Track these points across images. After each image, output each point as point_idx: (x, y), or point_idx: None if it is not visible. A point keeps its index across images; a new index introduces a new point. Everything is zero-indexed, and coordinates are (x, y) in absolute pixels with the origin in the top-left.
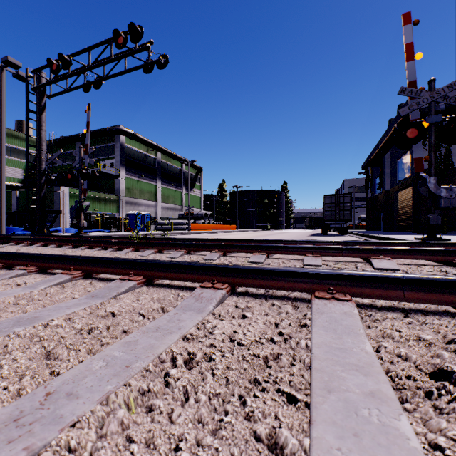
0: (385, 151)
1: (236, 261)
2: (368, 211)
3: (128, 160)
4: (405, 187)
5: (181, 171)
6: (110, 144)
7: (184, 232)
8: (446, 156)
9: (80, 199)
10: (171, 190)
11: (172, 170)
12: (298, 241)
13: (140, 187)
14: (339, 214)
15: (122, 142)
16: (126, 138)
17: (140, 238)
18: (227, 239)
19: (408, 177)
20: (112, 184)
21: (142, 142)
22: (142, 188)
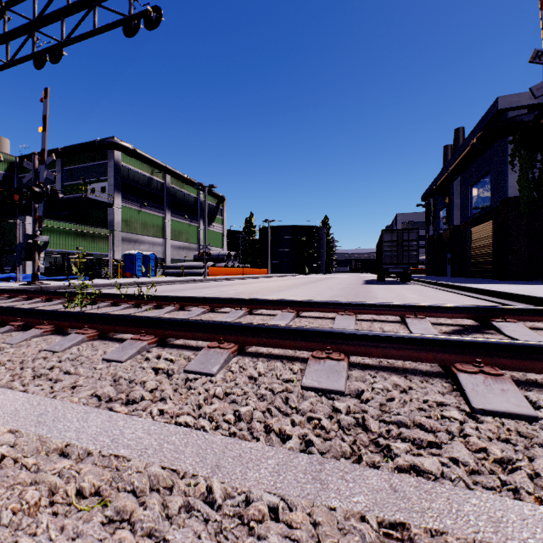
0: (456, 175)
1: (270, 382)
2: (429, 251)
3: (126, 184)
4: (481, 222)
5: (197, 200)
6: (100, 162)
7: (197, 279)
8: (540, 180)
9: (33, 232)
10: (184, 224)
11: (185, 199)
12: (382, 305)
13: (142, 220)
14: (402, 255)
15: (117, 160)
16: (123, 155)
17: (105, 295)
18: (252, 300)
19: (487, 208)
20: (103, 214)
21: (144, 161)
22: (144, 221)
